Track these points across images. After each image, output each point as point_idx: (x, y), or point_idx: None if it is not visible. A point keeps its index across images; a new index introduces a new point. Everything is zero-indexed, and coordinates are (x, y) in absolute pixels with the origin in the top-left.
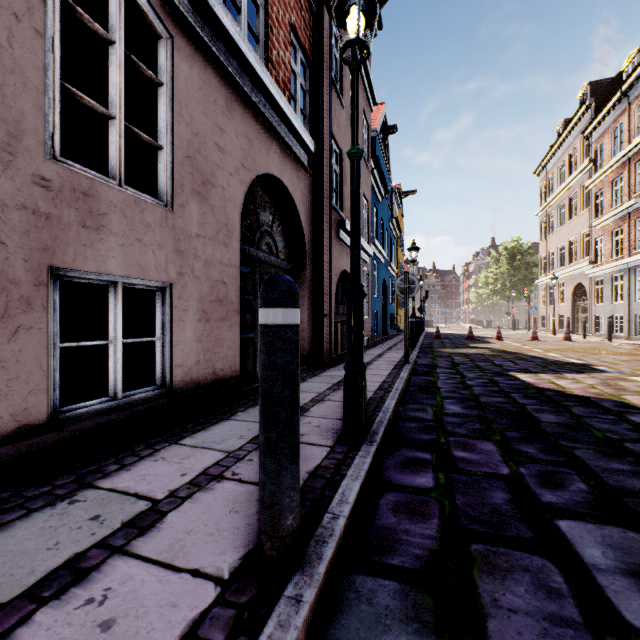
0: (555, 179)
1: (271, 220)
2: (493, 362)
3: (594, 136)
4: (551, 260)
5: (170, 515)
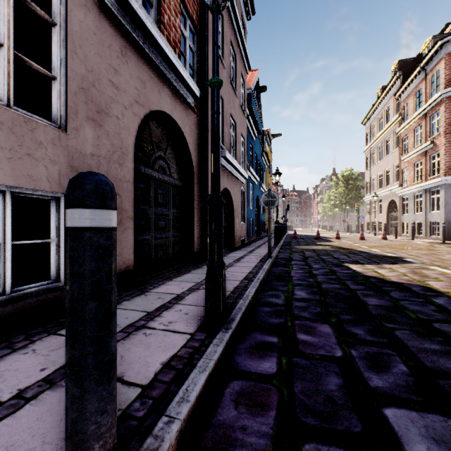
0: (376, 127)
1: (165, 148)
2: (333, 256)
3: (402, 97)
4: (373, 184)
5: (1, 423)
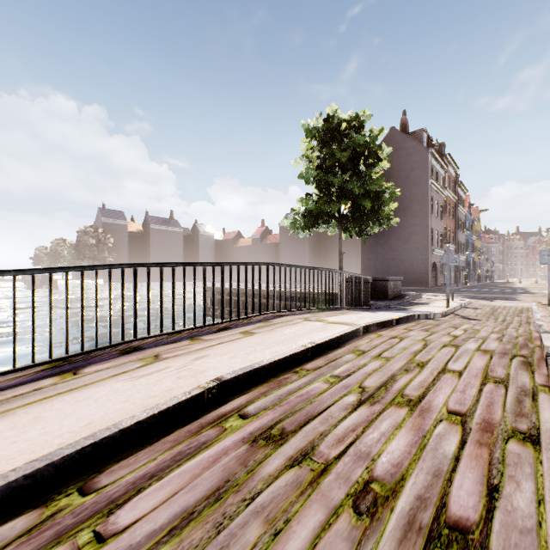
0: None
1: None
2: (496, 285)
3: None
4: None
5: None
